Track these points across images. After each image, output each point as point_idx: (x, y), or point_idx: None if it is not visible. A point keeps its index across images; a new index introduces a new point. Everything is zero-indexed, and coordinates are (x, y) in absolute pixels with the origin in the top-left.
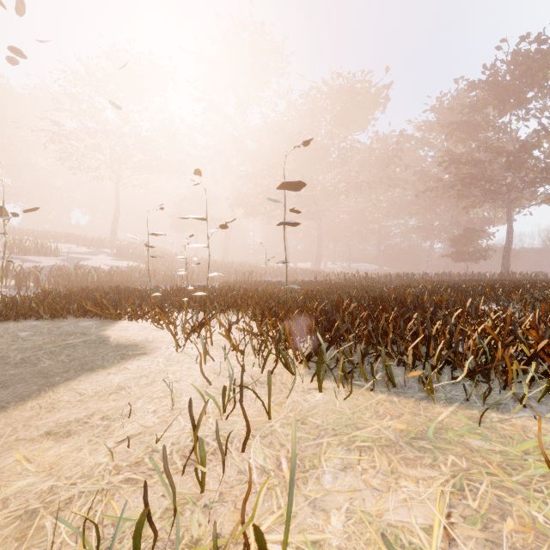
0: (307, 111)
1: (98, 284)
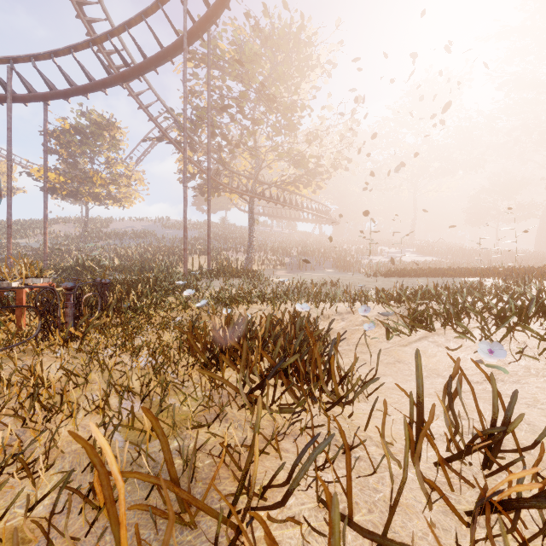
0: None
1: None
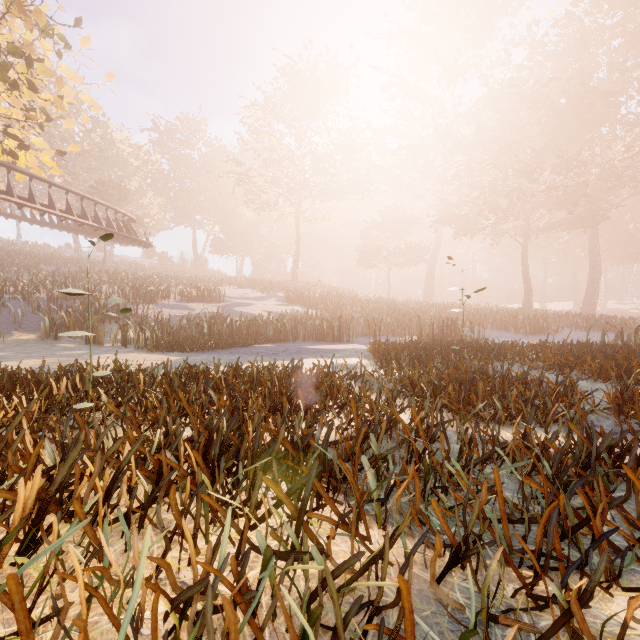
0: (567, 44)
1: (183, 341)
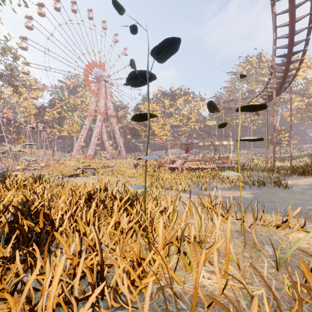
0: None
1: None
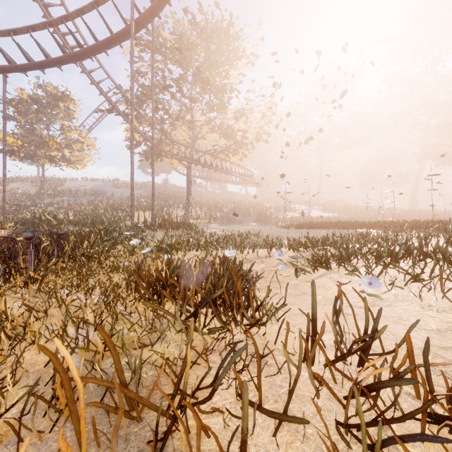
0: None
1: None
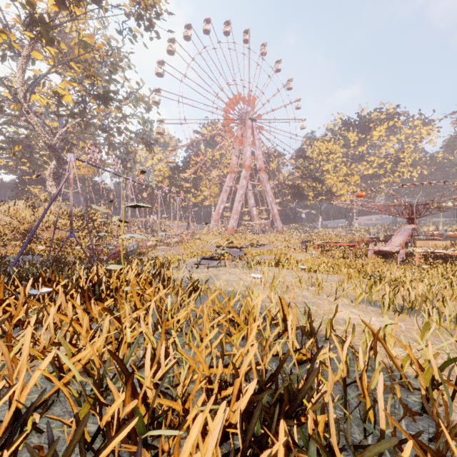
0: None
1: None
